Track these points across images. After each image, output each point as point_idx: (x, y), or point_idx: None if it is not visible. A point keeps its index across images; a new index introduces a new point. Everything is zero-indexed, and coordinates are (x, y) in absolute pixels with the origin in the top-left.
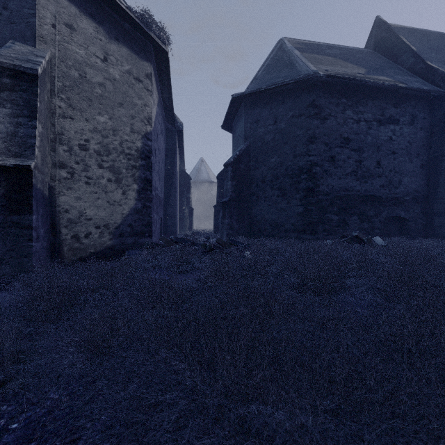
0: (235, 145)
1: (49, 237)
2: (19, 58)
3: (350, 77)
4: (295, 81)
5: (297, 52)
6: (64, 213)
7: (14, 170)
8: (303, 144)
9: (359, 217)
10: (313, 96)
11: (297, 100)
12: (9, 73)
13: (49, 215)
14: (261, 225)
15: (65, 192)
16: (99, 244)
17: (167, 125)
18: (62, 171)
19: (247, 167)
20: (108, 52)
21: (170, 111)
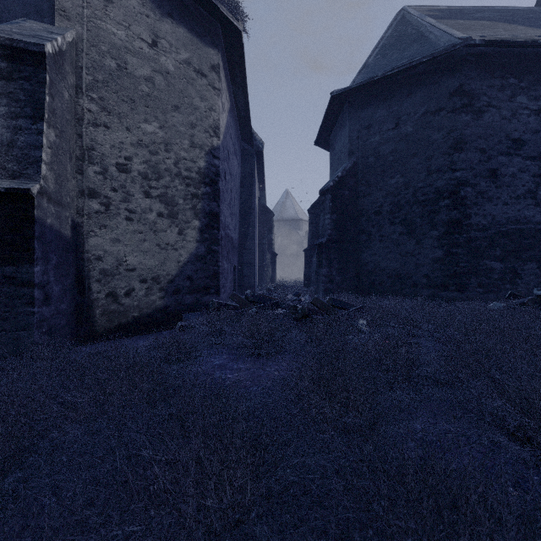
0: (334, 166)
1: (74, 296)
2: (22, 33)
3: (526, 40)
4: (431, 57)
5: (430, 19)
6: (95, 262)
7: (9, 196)
8: (443, 154)
9: (540, 265)
10: (460, 78)
11: (432, 88)
12: (4, 52)
13: (74, 265)
14: (374, 277)
15: (97, 232)
16: (146, 305)
17: (243, 145)
18: (93, 202)
19: (353, 193)
20: (158, 34)
21: (246, 124)
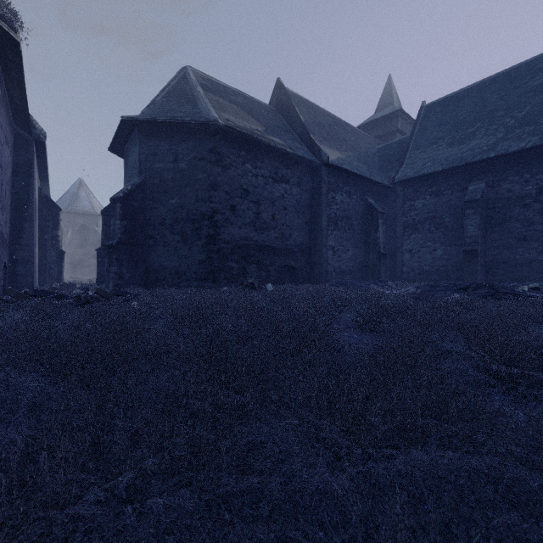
0: (128, 176)
1: None
2: None
3: (248, 133)
4: (195, 122)
5: (201, 90)
6: None
7: None
8: (205, 190)
9: (258, 266)
10: (214, 142)
11: (199, 142)
12: None
13: None
14: (159, 274)
15: None
16: None
17: (17, 129)
18: None
19: (142, 205)
20: None
21: (21, 112)
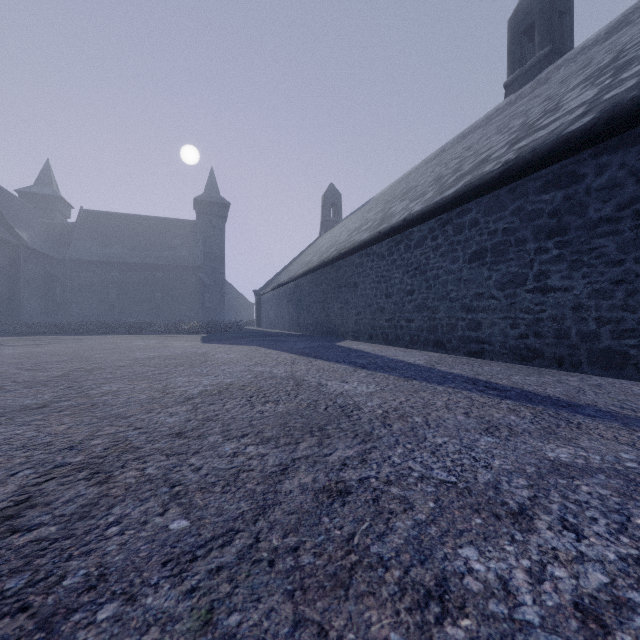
0: None
1: None
2: None
3: None
4: None
5: None
6: None
7: None
8: None
9: None
10: None
11: None
12: None
13: None
14: None
15: None
16: None
17: None
18: None
19: None
20: None
21: None
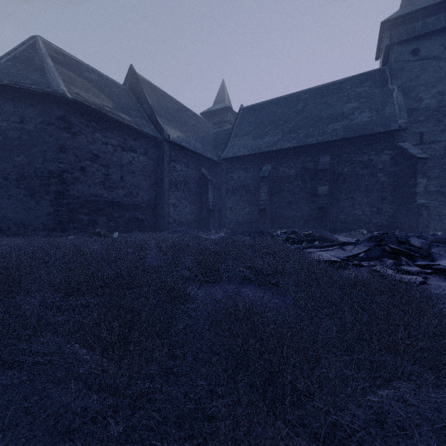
0: None
1: None
2: None
3: (96, 108)
4: (43, 91)
5: (51, 62)
6: None
7: None
8: (54, 151)
9: (107, 218)
10: (63, 111)
11: (47, 109)
12: None
13: None
14: (2, 224)
15: None
16: None
17: None
18: None
19: None
20: None
21: None
